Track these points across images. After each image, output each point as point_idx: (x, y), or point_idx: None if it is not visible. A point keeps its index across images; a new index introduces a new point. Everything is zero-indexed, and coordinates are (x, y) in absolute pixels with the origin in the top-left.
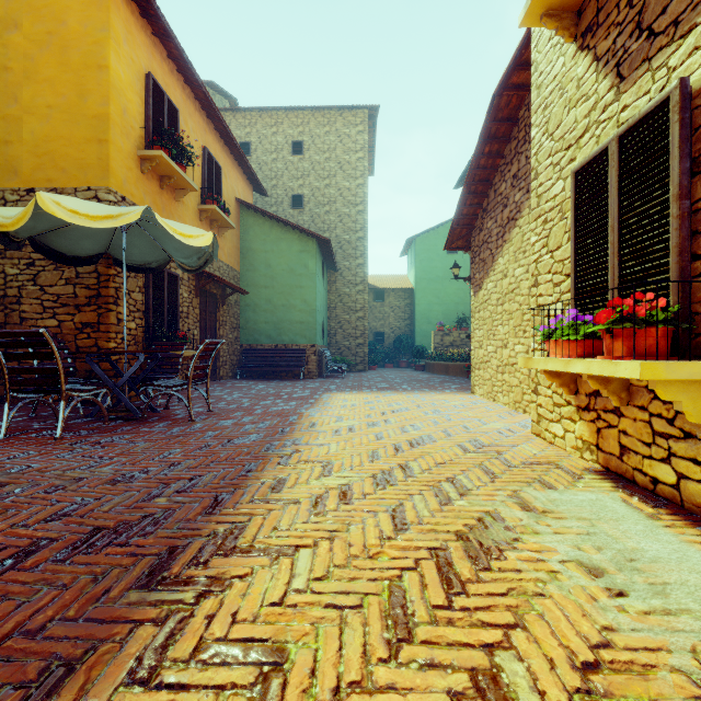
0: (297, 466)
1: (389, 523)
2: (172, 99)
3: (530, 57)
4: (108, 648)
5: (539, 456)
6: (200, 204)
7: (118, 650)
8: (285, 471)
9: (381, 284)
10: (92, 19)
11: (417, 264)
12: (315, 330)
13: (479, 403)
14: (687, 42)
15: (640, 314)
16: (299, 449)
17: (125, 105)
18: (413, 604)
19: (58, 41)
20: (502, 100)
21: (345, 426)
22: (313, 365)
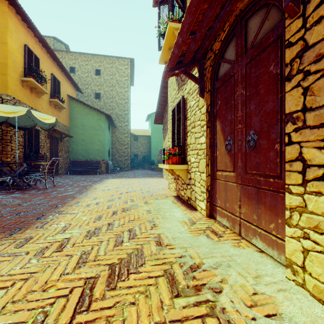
0: (85, 198)
1: (106, 207)
2: (36, 54)
3: None
4: (30, 226)
5: (163, 193)
6: (50, 98)
7: (32, 226)
8: (80, 200)
9: (137, 133)
10: None
11: (152, 125)
12: (104, 153)
13: (162, 181)
14: (185, 86)
15: (172, 153)
16: (87, 195)
17: (14, 59)
18: (103, 217)
19: None
20: None
21: (107, 189)
22: (103, 168)
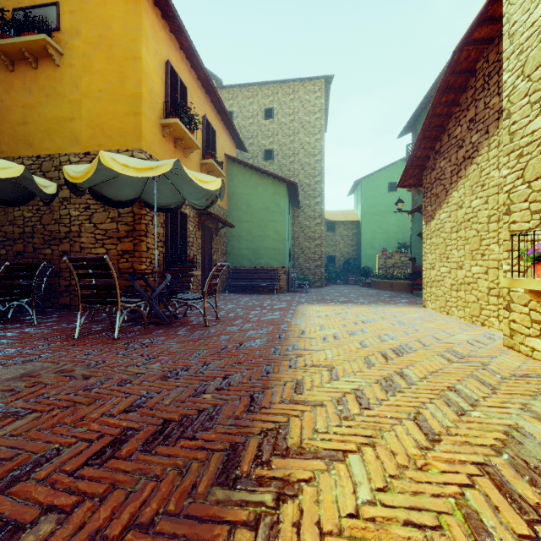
0: (306, 369)
1: (418, 431)
2: (182, 80)
3: (495, 12)
4: None
5: (524, 368)
6: (201, 159)
7: None
8: (298, 374)
9: (333, 217)
10: (129, 22)
11: (363, 201)
12: (285, 254)
13: (434, 316)
14: None
15: None
16: (301, 354)
17: (152, 86)
18: (495, 530)
19: (106, 41)
20: (461, 54)
21: (330, 334)
22: (284, 282)
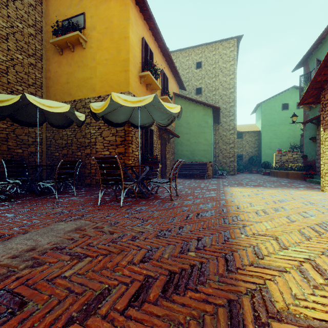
0: (255, 237)
1: None
2: (150, 48)
3: None
4: None
5: None
6: (160, 96)
7: None
8: (251, 241)
9: (241, 129)
10: (122, 17)
11: (263, 117)
12: (211, 154)
13: None
14: None
15: None
16: (245, 224)
17: (134, 53)
18: None
19: (109, 30)
20: None
21: (259, 210)
22: (210, 171)
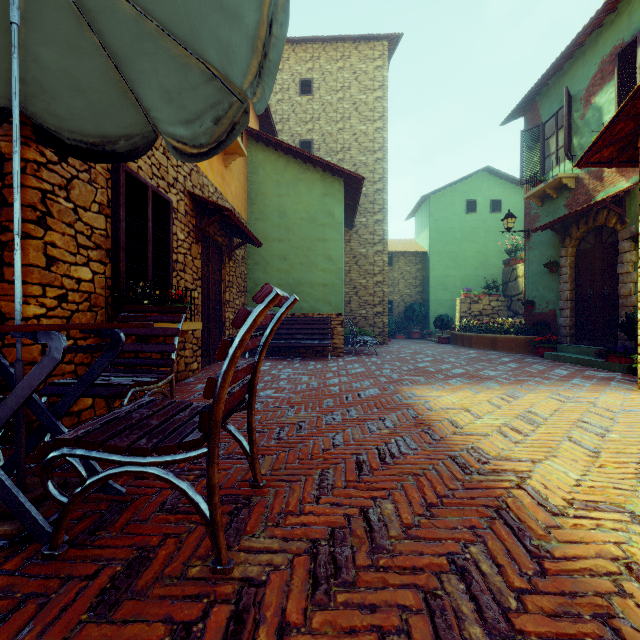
0: None
1: None
2: None
3: None
4: None
5: None
6: None
7: None
8: None
9: (389, 247)
10: None
11: (432, 225)
12: (342, 294)
13: None
14: None
15: None
16: None
17: None
18: None
19: None
20: None
21: None
22: (340, 339)
